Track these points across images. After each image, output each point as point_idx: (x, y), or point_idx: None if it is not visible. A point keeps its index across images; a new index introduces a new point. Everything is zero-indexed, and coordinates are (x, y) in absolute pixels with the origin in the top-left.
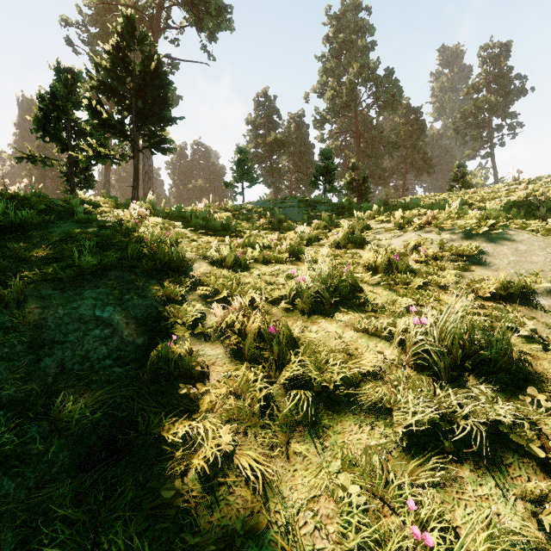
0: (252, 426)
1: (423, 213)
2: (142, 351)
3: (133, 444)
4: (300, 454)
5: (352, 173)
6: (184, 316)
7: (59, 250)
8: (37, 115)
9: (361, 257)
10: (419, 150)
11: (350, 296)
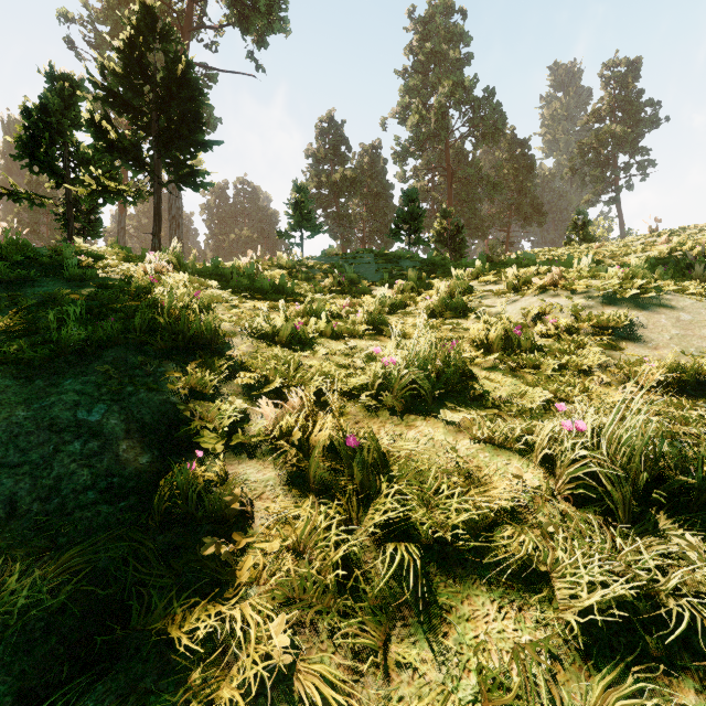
0: (324, 613)
1: (542, 272)
2: (148, 476)
3: (120, 649)
4: (407, 664)
5: (443, 221)
6: (216, 418)
7: (34, 319)
8: (21, 136)
9: (465, 330)
10: (527, 193)
11: (460, 386)
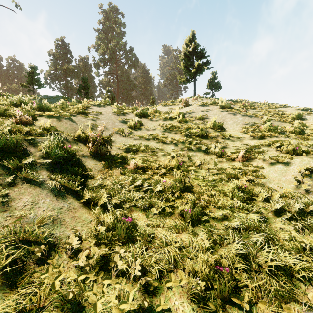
0: None
1: None
2: None
3: None
4: None
5: (107, 94)
6: None
7: None
8: None
9: None
10: (148, 90)
11: None
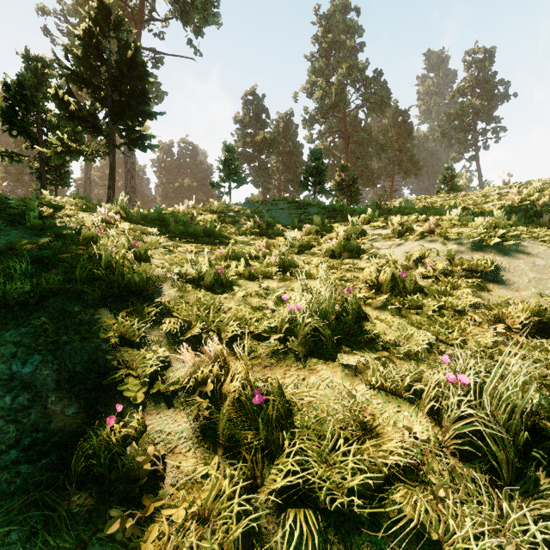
0: None
1: (421, 219)
2: (72, 428)
3: None
4: None
5: (342, 174)
6: (140, 367)
7: None
8: (1, 106)
9: (359, 270)
10: (407, 152)
11: (355, 328)
